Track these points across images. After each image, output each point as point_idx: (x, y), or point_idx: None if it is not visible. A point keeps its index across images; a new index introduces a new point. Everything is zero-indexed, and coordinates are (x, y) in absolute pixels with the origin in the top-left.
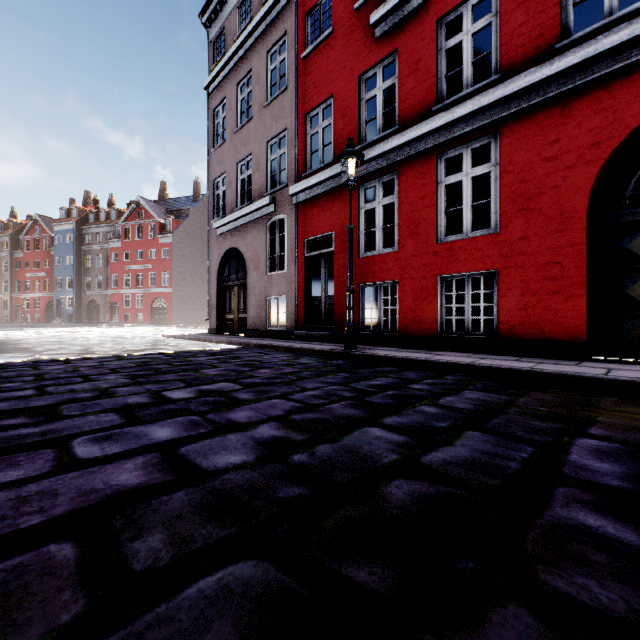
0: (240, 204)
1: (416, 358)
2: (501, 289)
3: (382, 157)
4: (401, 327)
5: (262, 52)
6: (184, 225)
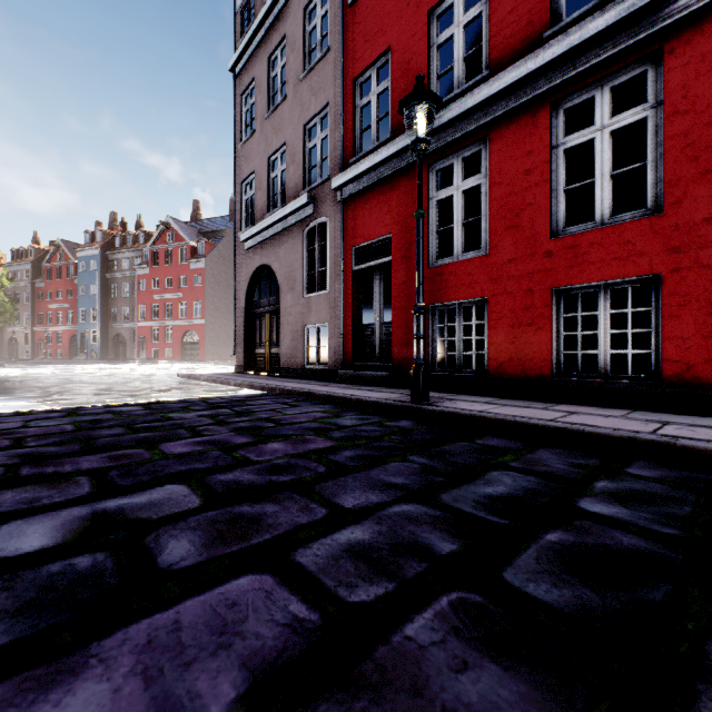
0: (272, 209)
1: (544, 422)
2: (668, 305)
3: (463, 120)
4: (492, 366)
5: (298, 10)
6: (218, 248)
